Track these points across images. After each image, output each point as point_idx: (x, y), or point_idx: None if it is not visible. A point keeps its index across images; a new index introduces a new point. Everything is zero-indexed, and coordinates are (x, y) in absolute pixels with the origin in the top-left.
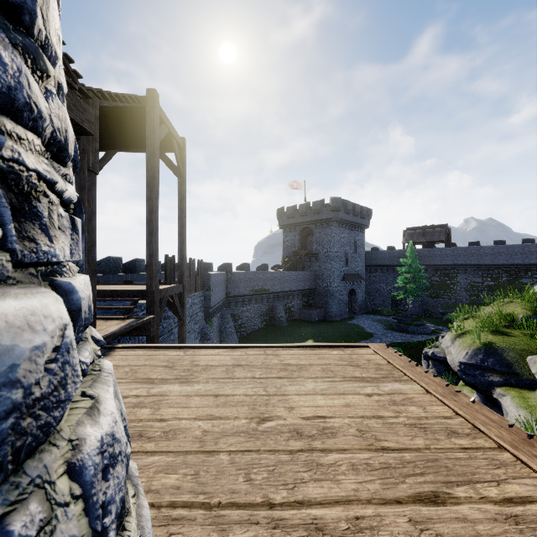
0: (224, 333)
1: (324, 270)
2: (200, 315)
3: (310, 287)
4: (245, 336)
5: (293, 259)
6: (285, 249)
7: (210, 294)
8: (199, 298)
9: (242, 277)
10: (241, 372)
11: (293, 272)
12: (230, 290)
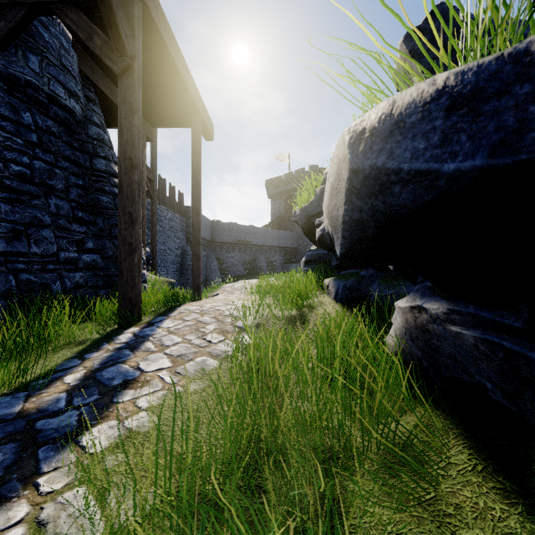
0: (209, 270)
1: None
2: (181, 235)
3: (292, 246)
4: (229, 278)
5: (276, 221)
6: (273, 216)
7: (190, 222)
8: (180, 221)
9: (226, 227)
10: None
11: (274, 230)
12: (215, 237)
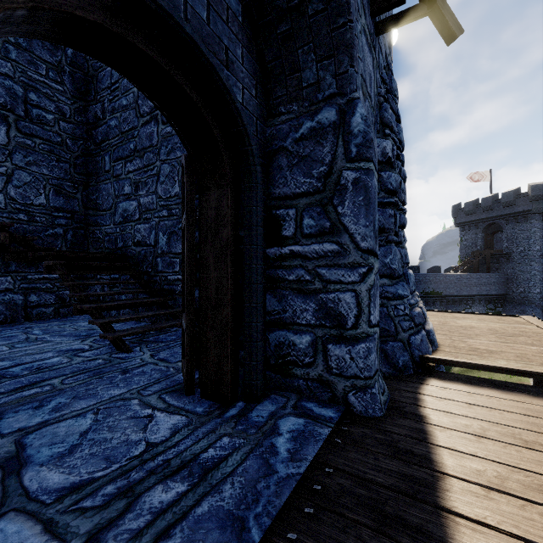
0: None
1: (519, 273)
2: None
3: (498, 292)
4: None
5: (473, 260)
6: (463, 249)
7: None
8: None
9: None
10: (431, 316)
11: (473, 274)
12: None
